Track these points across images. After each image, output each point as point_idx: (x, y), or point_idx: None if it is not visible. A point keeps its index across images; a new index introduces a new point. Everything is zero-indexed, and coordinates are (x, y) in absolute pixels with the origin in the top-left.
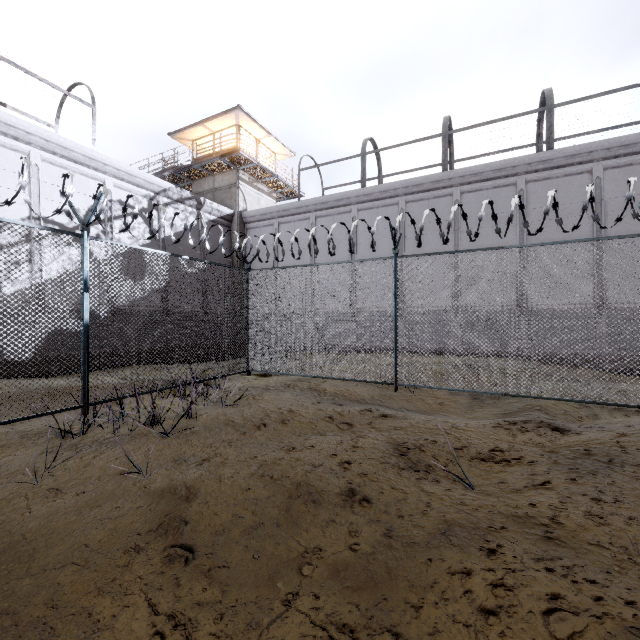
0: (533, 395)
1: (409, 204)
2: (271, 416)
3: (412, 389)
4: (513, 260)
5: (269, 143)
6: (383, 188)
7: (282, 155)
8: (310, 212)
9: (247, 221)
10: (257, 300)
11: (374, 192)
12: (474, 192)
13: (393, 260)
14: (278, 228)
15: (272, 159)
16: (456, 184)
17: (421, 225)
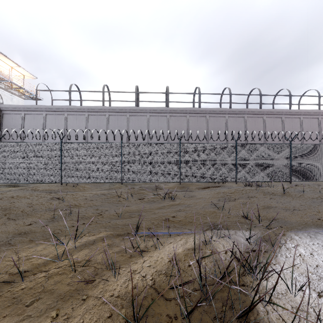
0: (99, 182)
1: (90, 116)
2: (7, 196)
3: (77, 186)
4: (94, 146)
5: (19, 70)
6: (78, 107)
7: (28, 77)
8: (43, 111)
9: (3, 109)
10: (3, 154)
11: (75, 108)
12: (113, 115)
13: (61, 143)
14: (24, 116)
15: (22, 77)
16: (107, 111)
17: (68, 134)
